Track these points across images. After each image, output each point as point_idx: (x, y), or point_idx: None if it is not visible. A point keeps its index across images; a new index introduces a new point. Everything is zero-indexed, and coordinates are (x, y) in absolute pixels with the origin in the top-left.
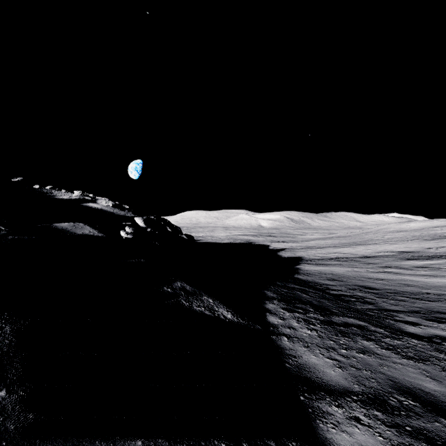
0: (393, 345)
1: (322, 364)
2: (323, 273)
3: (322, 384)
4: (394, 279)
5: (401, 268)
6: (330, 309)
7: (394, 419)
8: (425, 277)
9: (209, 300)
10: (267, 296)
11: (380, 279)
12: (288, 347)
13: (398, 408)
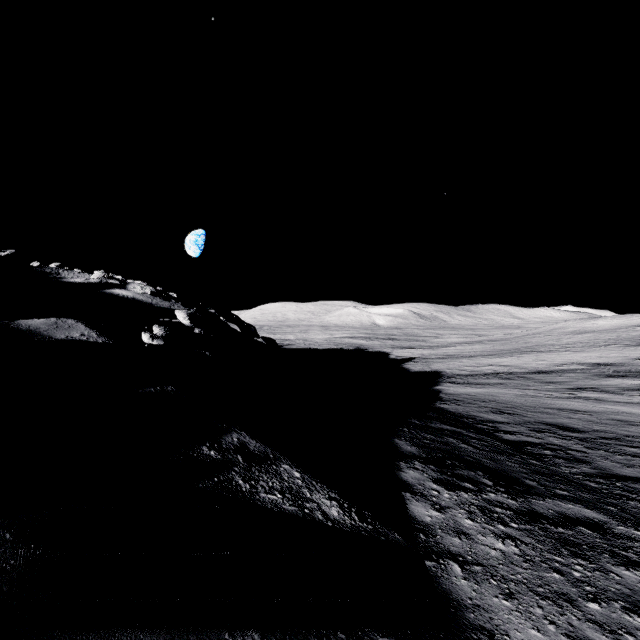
0: None
1: None
2: (480, 399)
3: None
4: (600, 411)
5: (604, 391)
6: (520, 478)
7: None
8: None
9: (293, 473)
10: (402, 451)
11: (578, 411)
12: (470, 599)
13: None
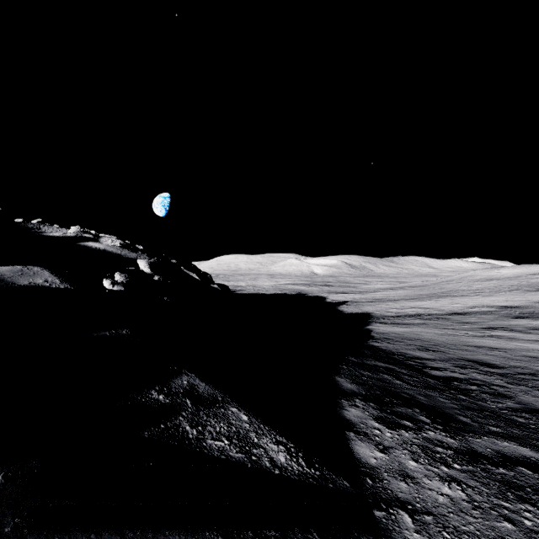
0: None
1: None
2: (406, 338)
3: None
4: (512, 349)
5: (514, 331)
6: (454, 414)
7: None
8: None
9: (241, 417)
10: (343, 389)
11: (493, 349)
12: None
13: None
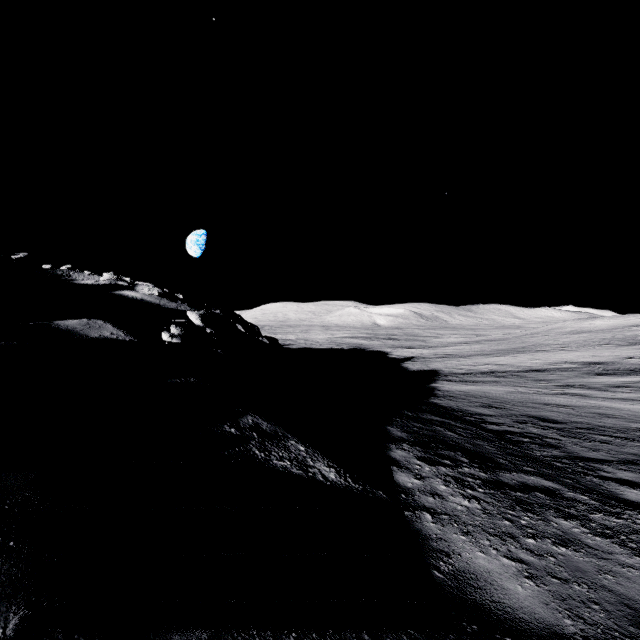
0: (611, 528)
1: (498, 570)
2: (472, 396)
3: (505, 617)
4: (582, 406)
5: (591, 388)
6: (494, 457)
7: None
8: (630, 402)
9: (299, 447)
10: (393, 436)
11: (562, 406)
12: (435, 534)
13: None
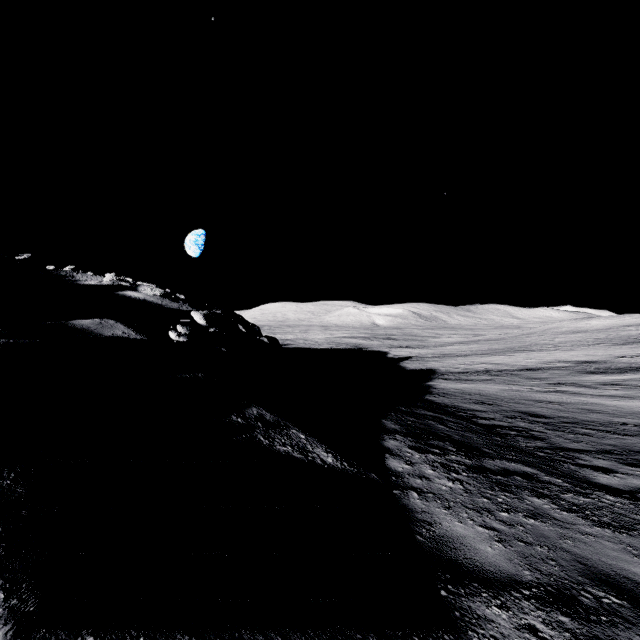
0: (578, 505)
1: (472, 535)
2: (466, 393)
3: (474, 569)
4: (571, 402)
5: (581, 386)
6: (480, 447)
7: (591, 630)
8: (617, 398)
9: (299, 436)
10: (387, 428)
11: (551, 402)
12: (420, 508)
13: (595, 609)
